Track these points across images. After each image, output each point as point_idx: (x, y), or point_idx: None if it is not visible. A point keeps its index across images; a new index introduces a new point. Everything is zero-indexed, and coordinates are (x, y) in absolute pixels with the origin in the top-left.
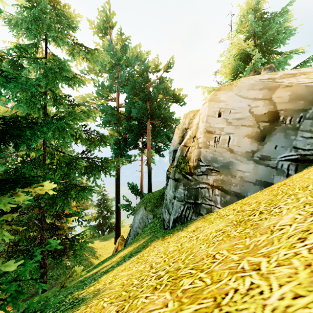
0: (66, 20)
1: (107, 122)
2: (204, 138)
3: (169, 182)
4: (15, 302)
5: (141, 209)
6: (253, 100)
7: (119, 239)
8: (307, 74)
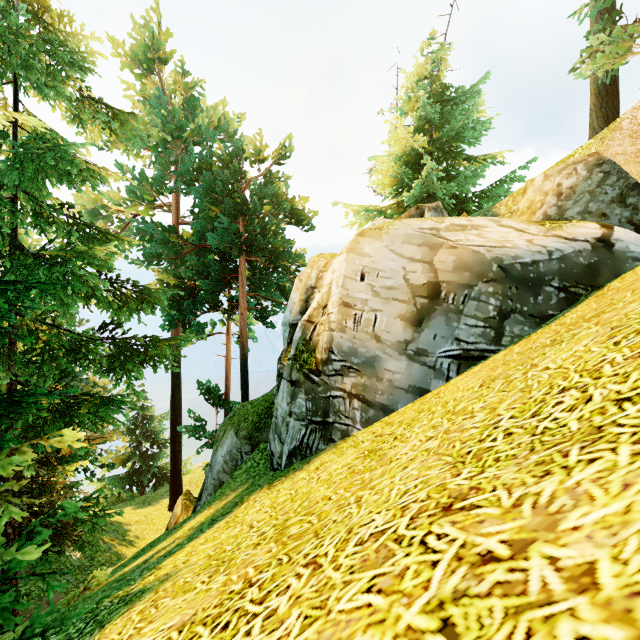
0: (65, 48)
1: (153, 256)
2: (339, 315)
3: (282, 385)
4: (7, 622)
5: (228, 435)
6: (409, 260)
7: (182, 498)
8: (480, 229)
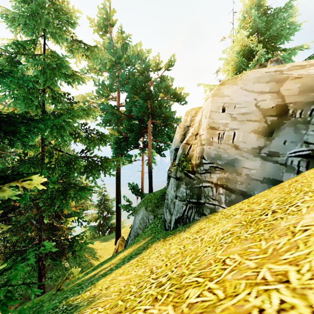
0: (65, 16)
1: (107, 121)
2: (207, 135)
3: (171, 181)
4: (5, 308)
5: (141, 209)
6: (259, 93)
7: (119, 240)
8: None
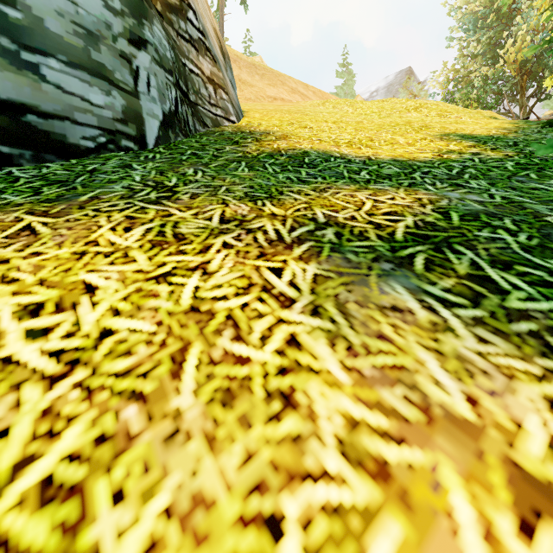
0: None
1: None
2: None
3: None
4: None
5: None
6: None
7: None
8: None
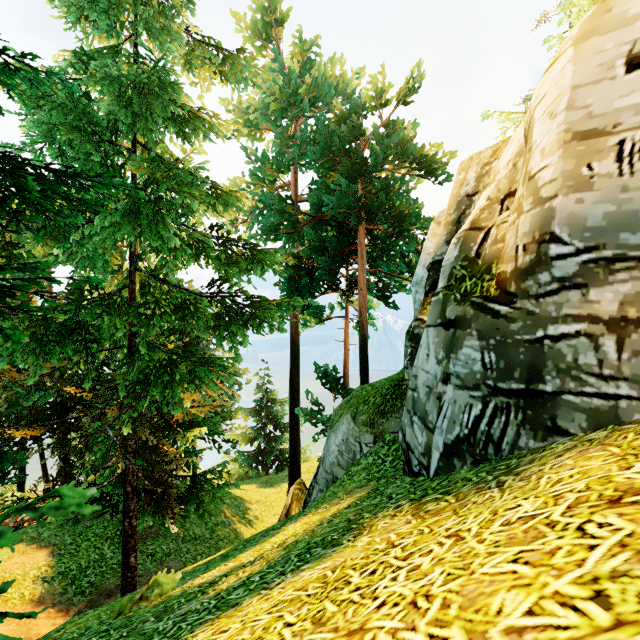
0: None
1: (271, 232)
2: (566, 161)
3: (425, 337)
4: None
5: (343, 420)
6: None
7: (294, 487)
8: None
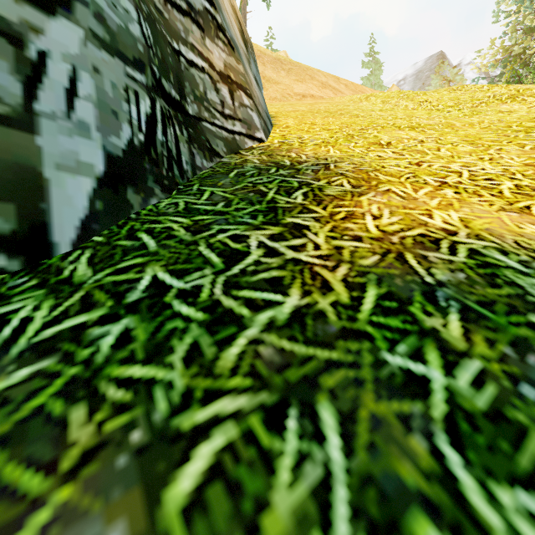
0: None
1: None
2: None
3: None
4: None
5: None
6: None
7: None
8: None
